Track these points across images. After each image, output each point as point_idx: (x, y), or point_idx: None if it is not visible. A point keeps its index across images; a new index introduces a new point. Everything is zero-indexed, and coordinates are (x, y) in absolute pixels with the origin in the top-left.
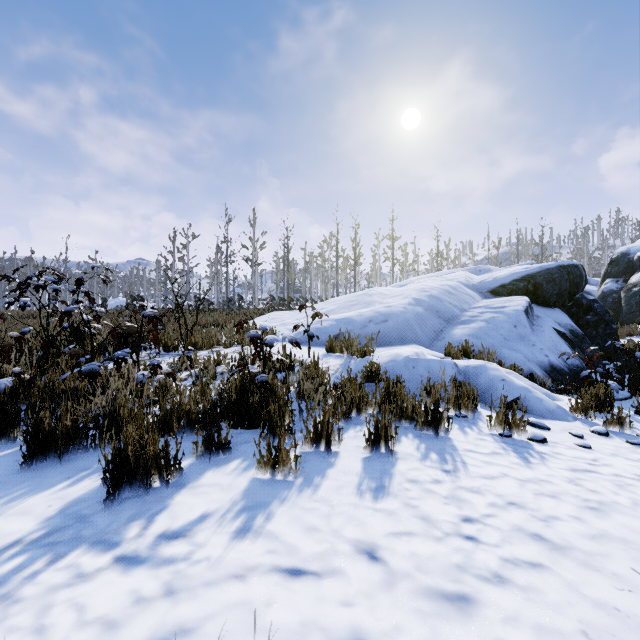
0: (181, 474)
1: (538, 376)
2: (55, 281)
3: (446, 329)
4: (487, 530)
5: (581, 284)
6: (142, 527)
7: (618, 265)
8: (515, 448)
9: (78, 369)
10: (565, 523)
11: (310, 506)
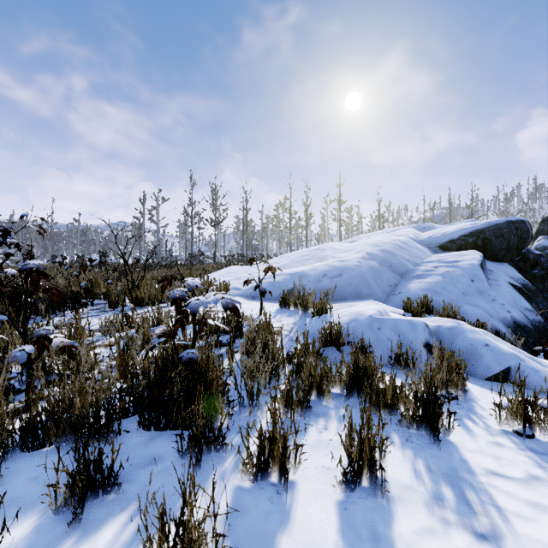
0: None
1: (503, 333)
2: None
3: (401, 283)
4: None
5: (528, 239)
6: None
7: None
8: None
9: None
10: None
11: None
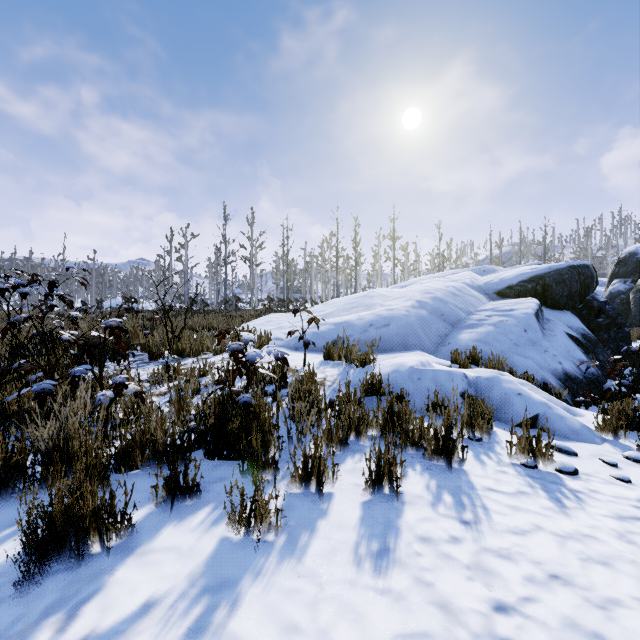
0: (131, 532)
1: (552, 385)
2: (23, 284)
3: (452, 333)
4: (529, 627)
5: (592, 285)
6: (58, 628)
7: (626, 265)
8: (543, 484)
9: (28, 388)
10: (631, 612)
11: (291, 585)
